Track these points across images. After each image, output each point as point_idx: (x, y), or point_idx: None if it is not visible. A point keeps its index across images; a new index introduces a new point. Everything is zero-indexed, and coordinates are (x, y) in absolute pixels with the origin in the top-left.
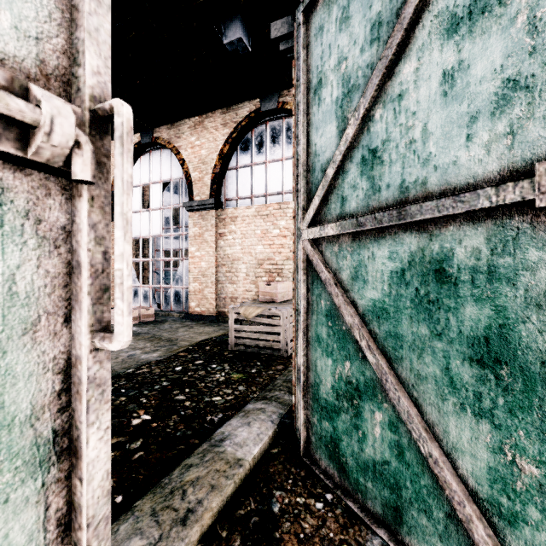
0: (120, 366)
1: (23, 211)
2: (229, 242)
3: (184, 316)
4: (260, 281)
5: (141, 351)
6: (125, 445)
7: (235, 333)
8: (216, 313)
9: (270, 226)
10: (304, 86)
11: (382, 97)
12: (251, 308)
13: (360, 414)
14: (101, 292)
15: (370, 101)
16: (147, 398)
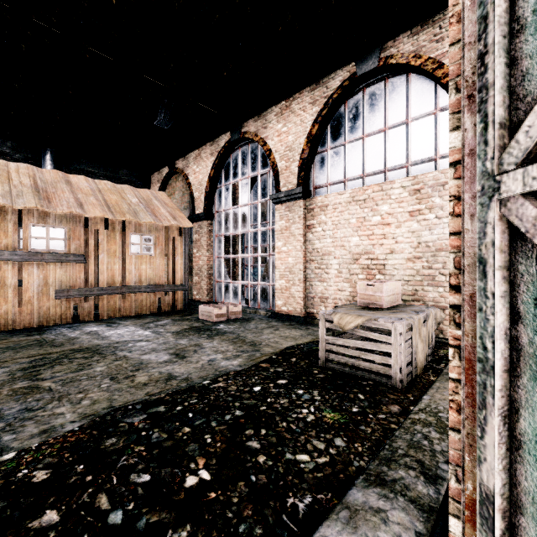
0: (198, 374)
1: None
2: (318, 235)
3: (271, 315)
4: (355, 279)
5: (222, 355)
6: (166, 533)
7: (326, 347)
8: (303, 314)
9: (367, 213)
10: None
11: None
12: (348, 316)
13: None
14: None
15: None
16: (212, 436)
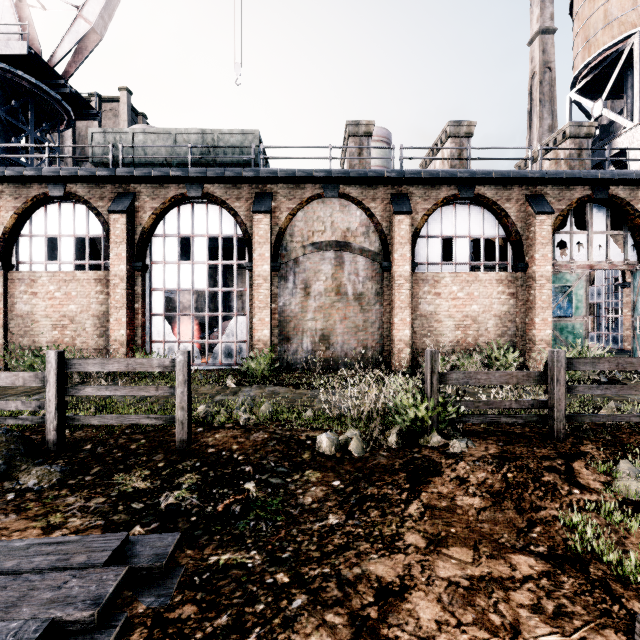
0: None
1: (583, 324)
2: None
3: (618, 351)
4: None
5: None
6: None
7: None
8: None
9: None
10: (632, 287)
11: (637, 299)
12: None
13: (636, 352)
14: (588, 329)
15: (636, 299)
16: None
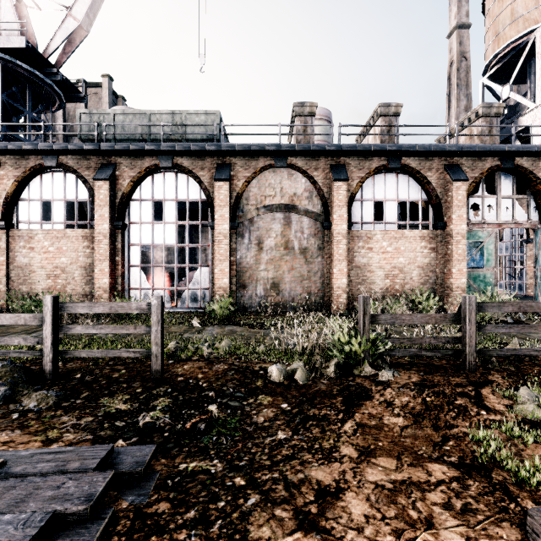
0: None
1: (493, 274)
2: None
3: (523, 296)
4: None
5: None
6: None
7: None
8: None
9: None
10: (534, 243)
11: (538, 253)
12: None
13: (537, 298)
14: (497, 278)
15: (537, 253)
16: None
